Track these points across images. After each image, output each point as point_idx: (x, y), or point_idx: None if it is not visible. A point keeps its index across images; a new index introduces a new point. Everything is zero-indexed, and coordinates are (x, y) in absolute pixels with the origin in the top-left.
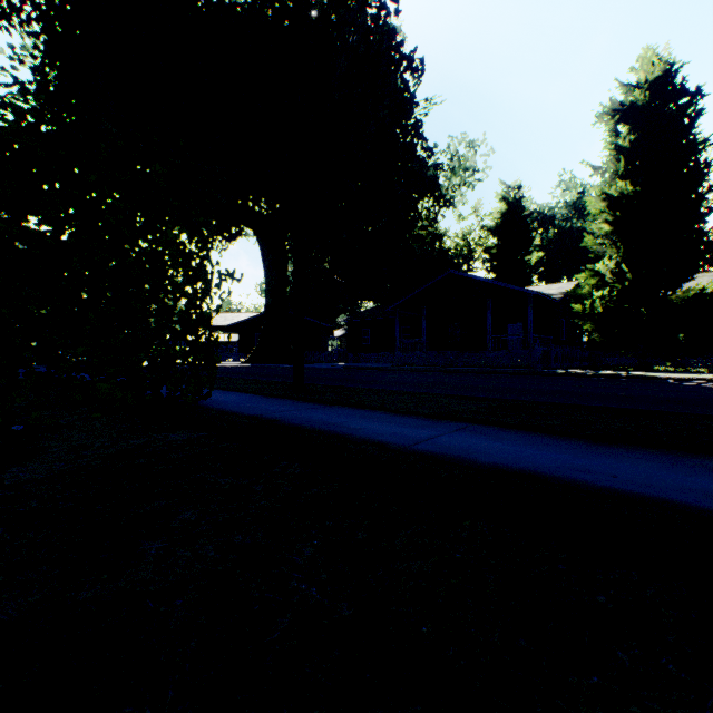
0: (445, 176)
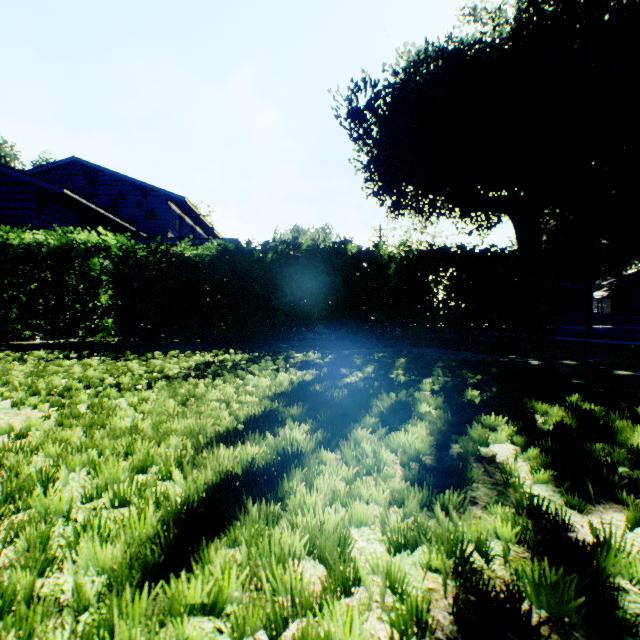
0: None
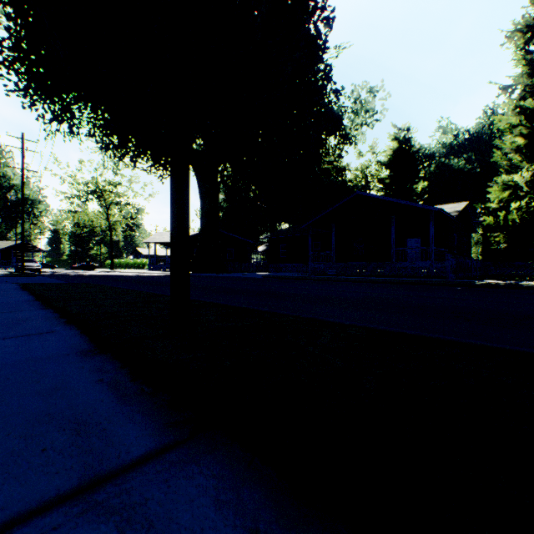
0: (348, 118)
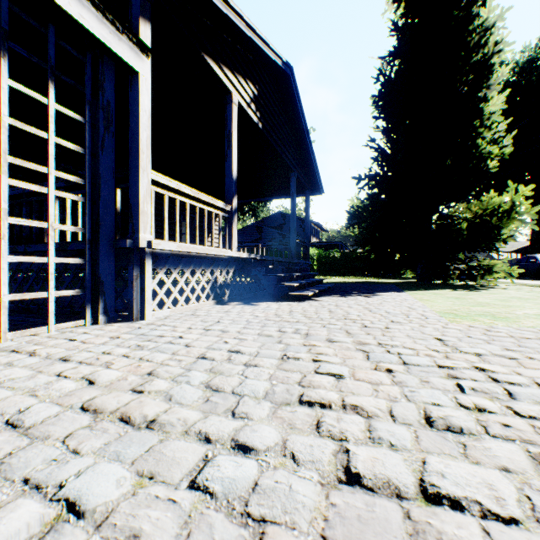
0: None
